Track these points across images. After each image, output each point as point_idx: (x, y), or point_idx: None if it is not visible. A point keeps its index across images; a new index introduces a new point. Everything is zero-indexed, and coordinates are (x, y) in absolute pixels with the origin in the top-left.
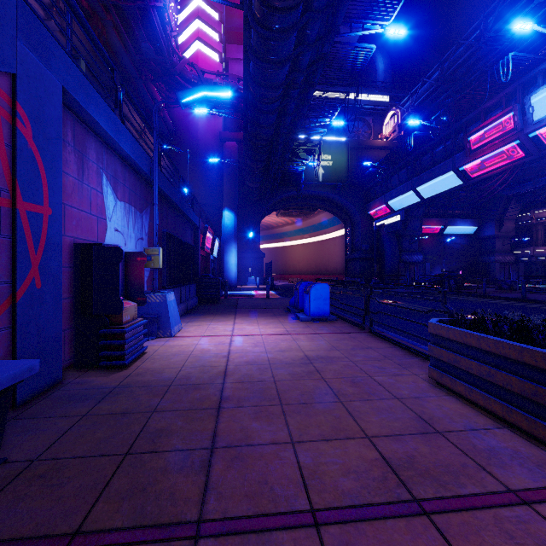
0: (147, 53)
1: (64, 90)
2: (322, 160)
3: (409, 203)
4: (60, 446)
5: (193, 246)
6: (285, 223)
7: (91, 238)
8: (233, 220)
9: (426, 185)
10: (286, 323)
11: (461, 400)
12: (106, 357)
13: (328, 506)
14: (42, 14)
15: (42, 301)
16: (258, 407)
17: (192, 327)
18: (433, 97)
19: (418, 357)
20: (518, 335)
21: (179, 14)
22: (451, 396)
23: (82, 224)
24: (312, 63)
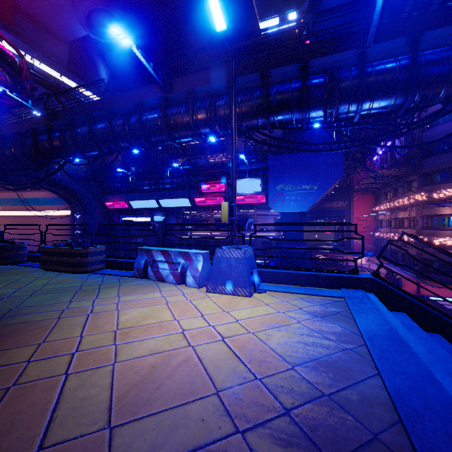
0: None
1: None
2: None
3: (148, 206)
4: None
5: None
6: None
7: None
8: None
9: (167, 200)
10: None
11: None
12: None
13: None
14: None
15: None
16: None
17: None
18: None
19: None
20: None
21: None
22: None
23: None
24: None
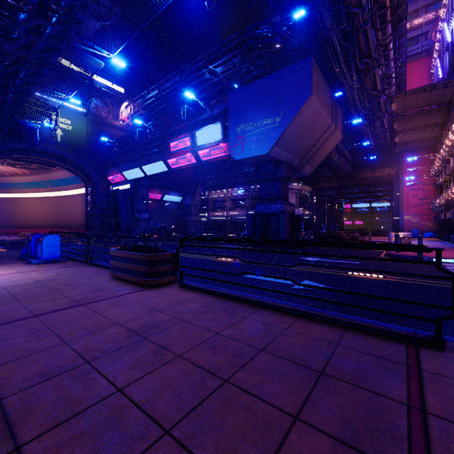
0: None
1: None
2: (61, 123)
3: (137, 176)
4: None
5: None
6: (14, 173)
7: None
8: None
9: (148, 166)
10: (17, 267)
11: (120, 281)
12: None
13: (43, 313)
14: None
15: None
16: None
17: None
18: (155, 105)
19: None
20: (136, 250)
21: None
22: (117, 280)
23: None
24: (47, 49)
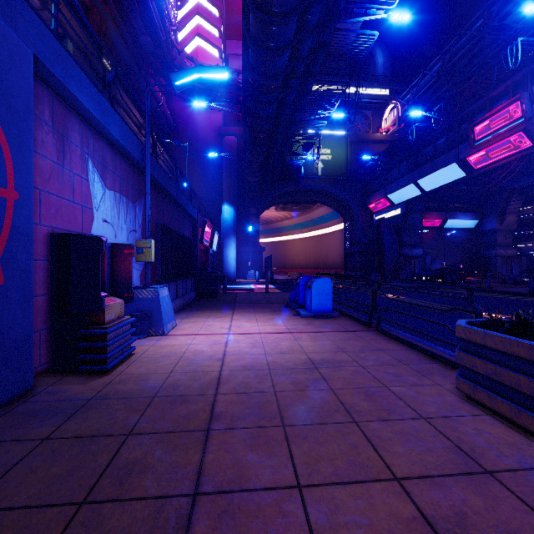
0: (146, 46)
1: (36, 59)
2: (322, 154)
3: (409, 196)
4: (0, 488)
5: (191, 240)
6: (284, 217)
7: (74, 228)
8: (232, 214)
9: (427, 178)
10: (286, 320)
11: (503, 422)
12: (86, 361)
13: None
14: (37, 3)
15: (5, 299)
16: (256, 429)
17: (187, 323)
18: (434, 90)
19: (436, 361)
20: None
21: (179, 10)
22: (489, 415)
23: (63, 213)
24: (313, 52)
